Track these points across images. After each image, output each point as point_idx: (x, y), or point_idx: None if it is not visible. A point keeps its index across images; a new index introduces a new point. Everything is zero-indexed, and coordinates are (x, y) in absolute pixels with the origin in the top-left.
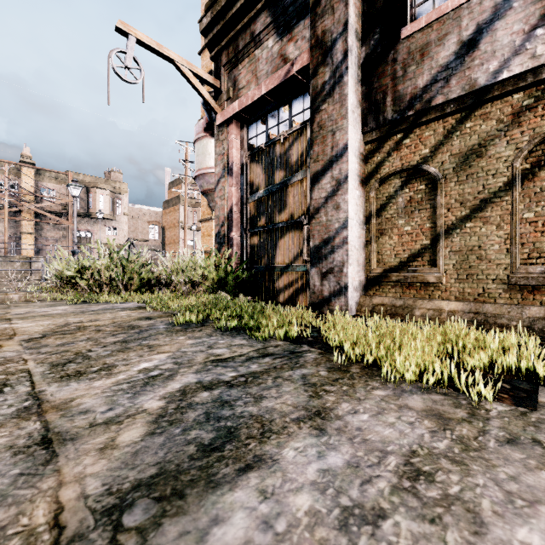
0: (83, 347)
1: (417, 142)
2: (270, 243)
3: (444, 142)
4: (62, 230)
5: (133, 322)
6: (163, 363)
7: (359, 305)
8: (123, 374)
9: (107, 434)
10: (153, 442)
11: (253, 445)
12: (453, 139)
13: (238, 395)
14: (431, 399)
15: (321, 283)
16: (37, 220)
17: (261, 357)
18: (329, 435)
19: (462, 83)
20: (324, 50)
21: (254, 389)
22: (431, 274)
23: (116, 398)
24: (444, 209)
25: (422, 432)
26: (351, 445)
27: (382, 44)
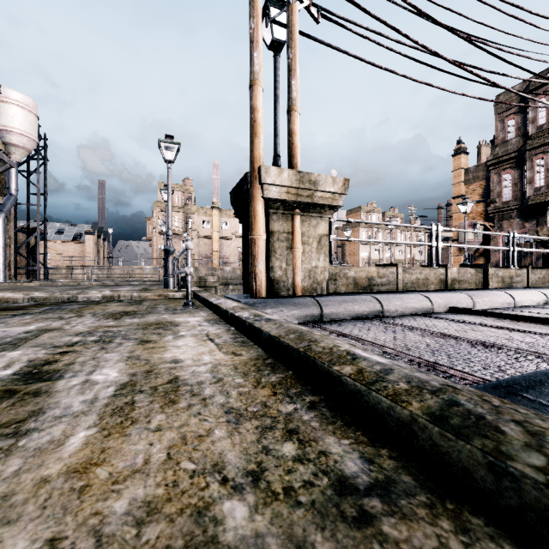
0: None
1: None
2: None
3: None
4: None
5: None
6: None
7: None
8: None
9: None
10: None
11: None
12: None
13: None
14: None
15: None
16: None
17: None
18: None
19: None
20: None
21: None
22: None
23: None
24: None
25: None
26: None
27: None
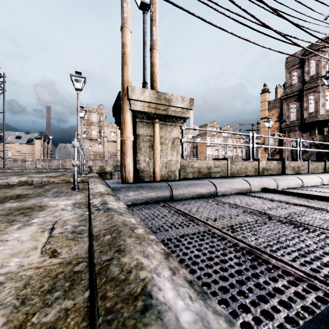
0: None
1: None
2: None
3: None
4: None
5: None
6: None
7: None
8: None
9: None
10: None
11: None
12: None
13: None
14: None
15: None
16: None
17: None
18: None
19: None
20: None
21: None
22: None
23: None
24: None
25: None
26: None
27: None
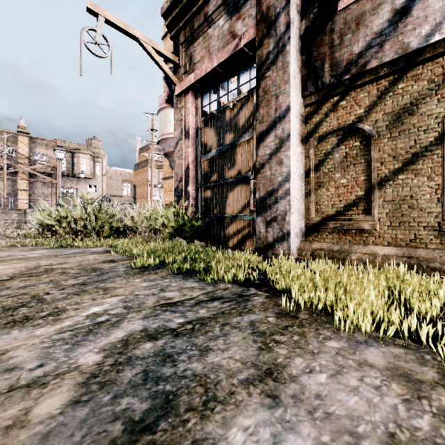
0: (42, 289)
1: (353, 103)
2: (221, 196)
3: (378, 102)
4: (52, 187)
5: (97, 265)
6: (114, 307)
7: (300, 249)
8: (69, 320)
9: (23, 403)
10: (73, 416)
11: (193, 423)
12: (386, 99)
13: (183, 347)
14: (391, 353)
15: (266, 230)
16: (31, 180)
17: (209, 300)
18: (285, 406)
19: (396, 47)
20: (269, 24)
21: (200, 339)
22: (365, 222)
23: (52, 351)
24: (377, 162)
25: (394, 401)
26: (312, 424)
27: (321, 17)
